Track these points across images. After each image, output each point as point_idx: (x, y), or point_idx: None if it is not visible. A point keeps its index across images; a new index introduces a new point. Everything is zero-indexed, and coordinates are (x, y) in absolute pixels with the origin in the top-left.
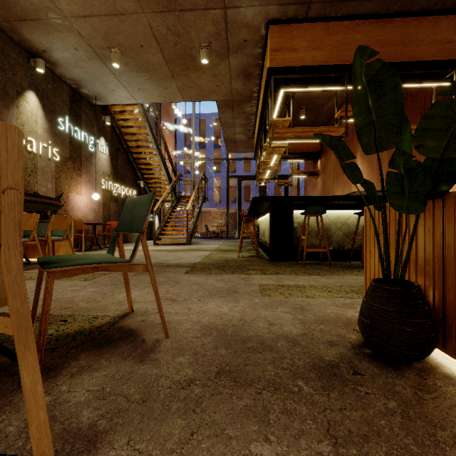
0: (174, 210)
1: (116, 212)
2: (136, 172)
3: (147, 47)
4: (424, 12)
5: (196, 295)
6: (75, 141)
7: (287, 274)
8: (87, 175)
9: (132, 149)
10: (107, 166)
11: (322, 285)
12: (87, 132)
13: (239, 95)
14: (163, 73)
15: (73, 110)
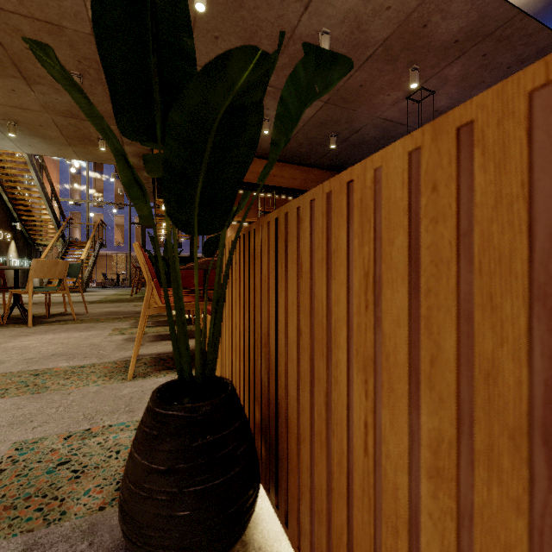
0: (65, 257)
1: None
2: (11, 212)
3: (46, 127)
4: None
5: (98, 308)
6: None
7: None
8: None
9: (8, 190)
10: None
11: None
12: None
13: (136, 165)
14: (60, 142)
15: None
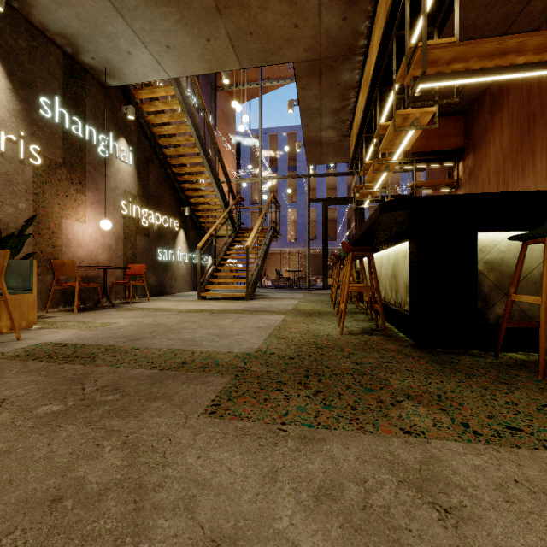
0: (232, 248)
1: (146, 251)
2: (179, 194)
3: None
4: None
5: None
6: (73, 138)
7: None
8: (95, 193)
9: (170, 160)
10: (132, 182)
11: None
12: (97, 127)
13: (333, 44)
14: (201, 4)
15: (70, 89)
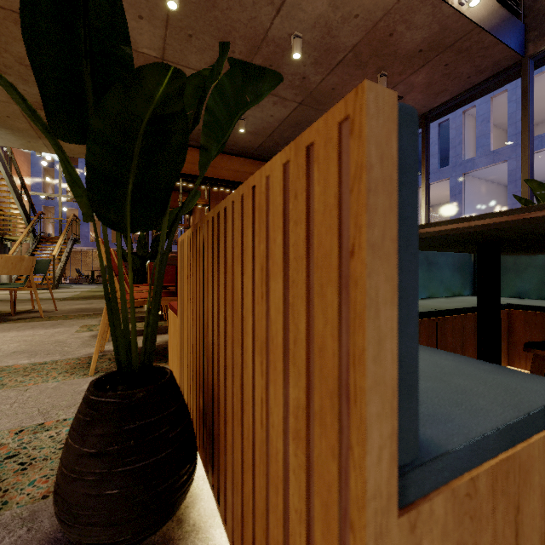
0: (35, 253)
1: None
2: None
3: (14, 118)
4: (224, 152)
5: (68, 305)
6: None
7: None
8: None
9: None
10: None
11: None
12: None
13: None
14: (29, 134)
15: None
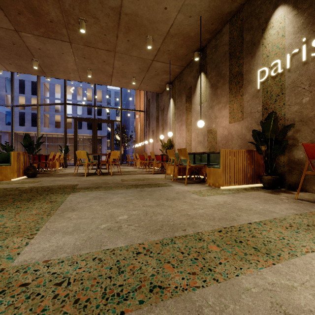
0: None
1: None
2: None
3: None
4: None
5: (69, 179)
6: None
7: (1, 188)
8: None
9: None
10: None
11: (1, 184)
12: None
13: None
14: None
15: None
